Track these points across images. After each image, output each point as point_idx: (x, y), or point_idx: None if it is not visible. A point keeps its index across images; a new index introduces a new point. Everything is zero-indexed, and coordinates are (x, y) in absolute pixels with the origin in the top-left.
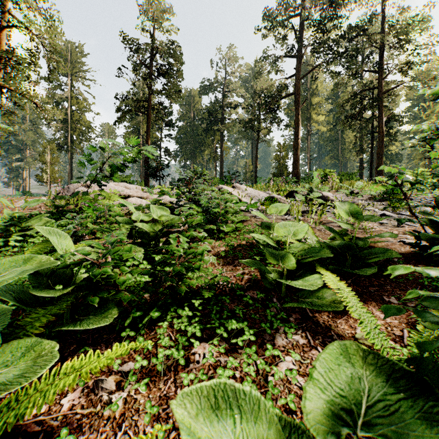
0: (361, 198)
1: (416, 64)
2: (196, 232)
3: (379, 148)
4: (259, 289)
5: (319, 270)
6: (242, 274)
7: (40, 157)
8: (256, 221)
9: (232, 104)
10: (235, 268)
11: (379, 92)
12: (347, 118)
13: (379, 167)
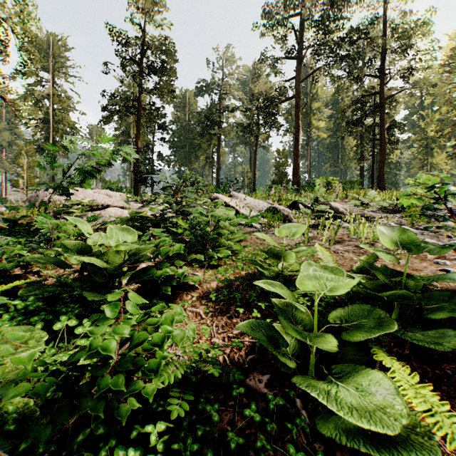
0: (371, 209)
1: (418, 70)
2: (174, 267)
3: (381, 156)
4: (269, 370)
5: (378, 357)
6: (241, 334)
7: (16, 160)
8: (258, 239)
9: (230, 107)
10: (231, 322)
11: (381, 98)
12: (348, 124)
13: (381, 175)
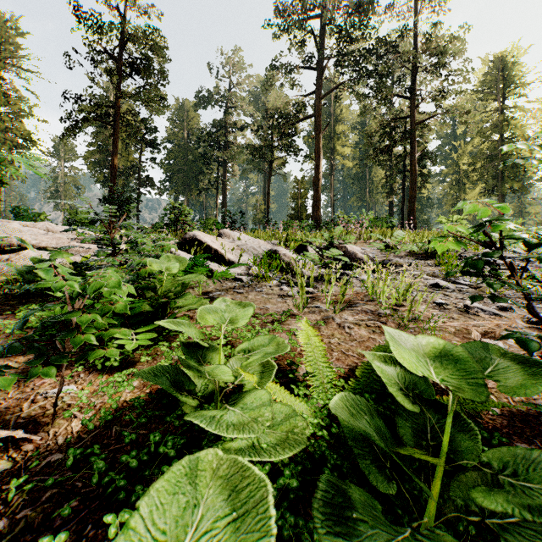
0: (398, 254)
1: (451, 93)
2: None
3: (412, 189)
4: None
5: None
6: None
7: None
8: None
9: (239, 124)
10: None
11: (412, 122)
12: (376, 151)
13: (412, 212)
